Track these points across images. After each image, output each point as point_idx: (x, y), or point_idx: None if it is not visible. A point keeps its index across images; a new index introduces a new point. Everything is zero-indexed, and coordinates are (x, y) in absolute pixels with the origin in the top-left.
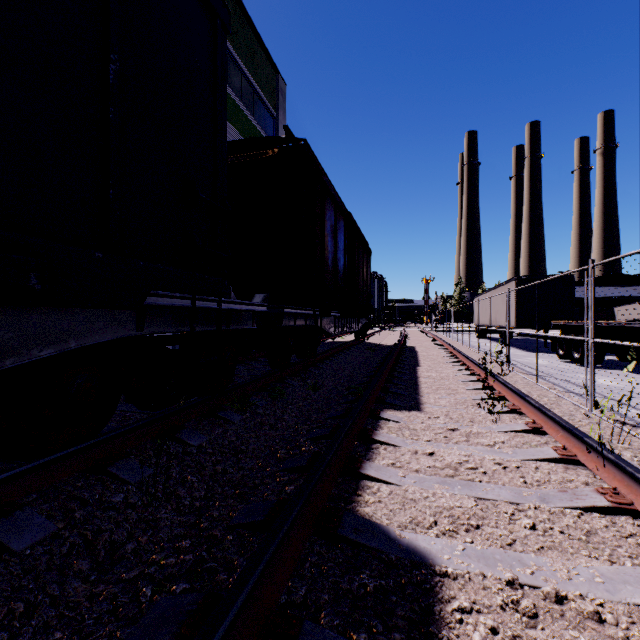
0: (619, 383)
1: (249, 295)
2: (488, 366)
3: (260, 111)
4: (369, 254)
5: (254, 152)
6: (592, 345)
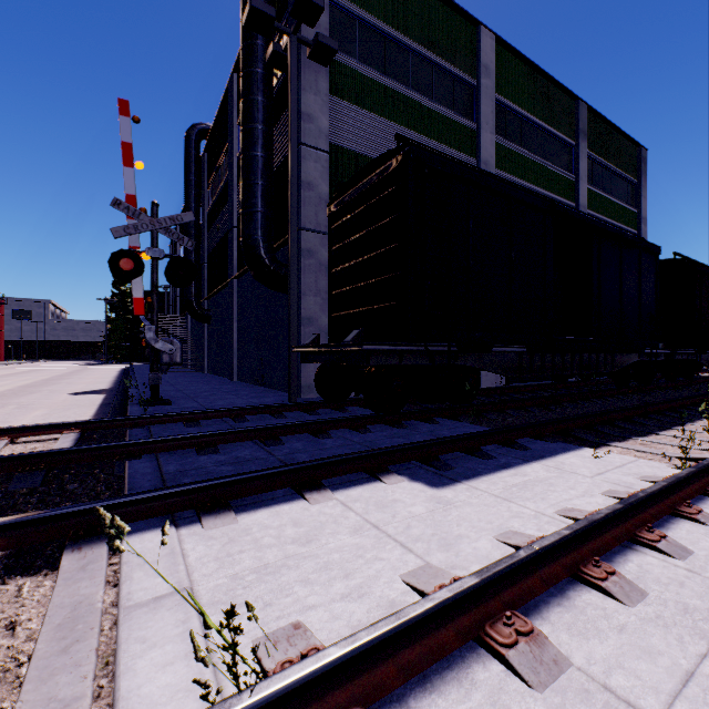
0: None
1: None
2: None
3: (623, 189)
4: None
5: None
6: None
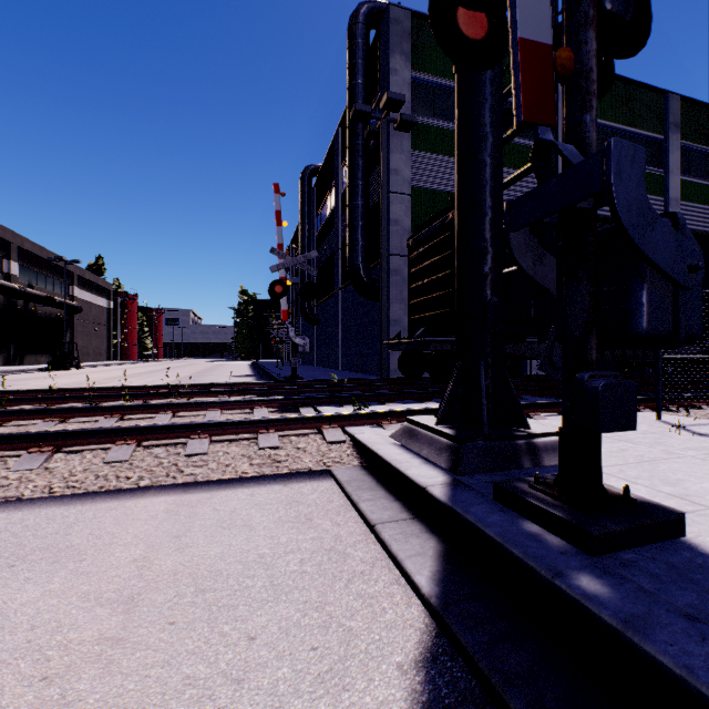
0: None
1: None
2: None
3: None
4: None
5: None
6: None
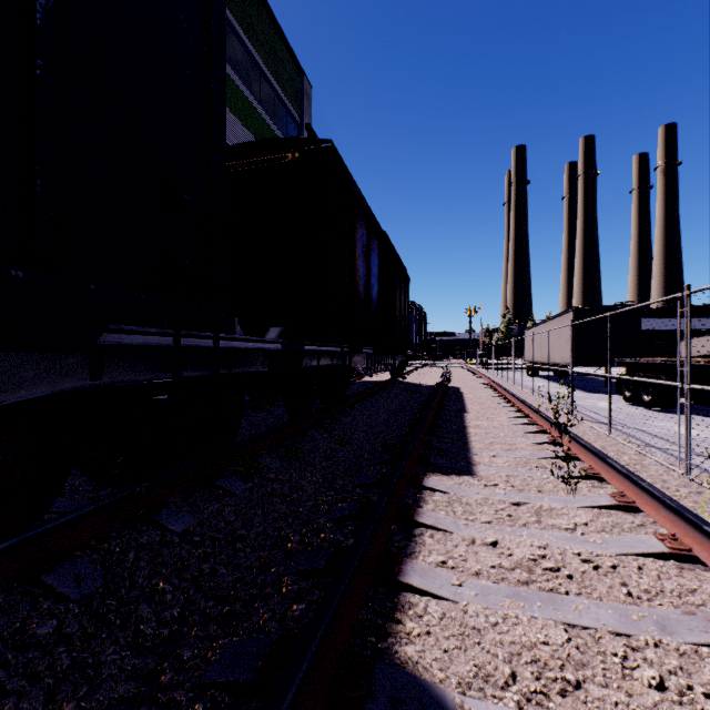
0: (701, 432)
1: (263, 329)
2: (547, 412)
3: (282, 116)
4: (407, 281)
5: (269, 156)
6: (688, 392)
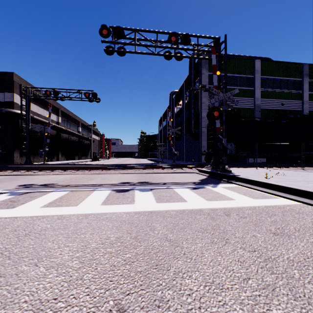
0: None
1: None
2: None
3: None
4: None
5: None
6: None
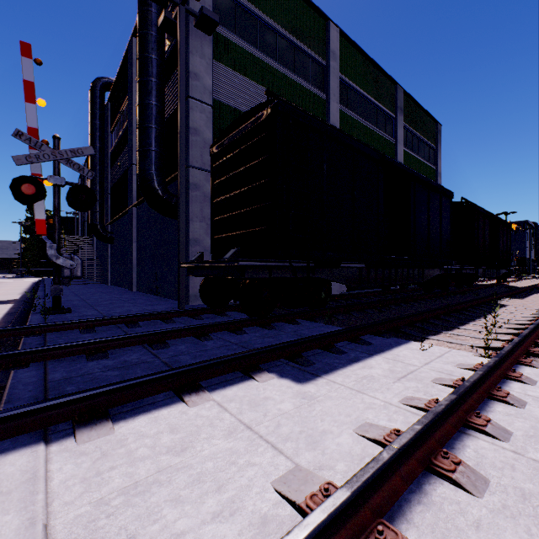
0: None
1: None
2: None
3: (426, 151)
4: (508, 227)
5: None
6: None
